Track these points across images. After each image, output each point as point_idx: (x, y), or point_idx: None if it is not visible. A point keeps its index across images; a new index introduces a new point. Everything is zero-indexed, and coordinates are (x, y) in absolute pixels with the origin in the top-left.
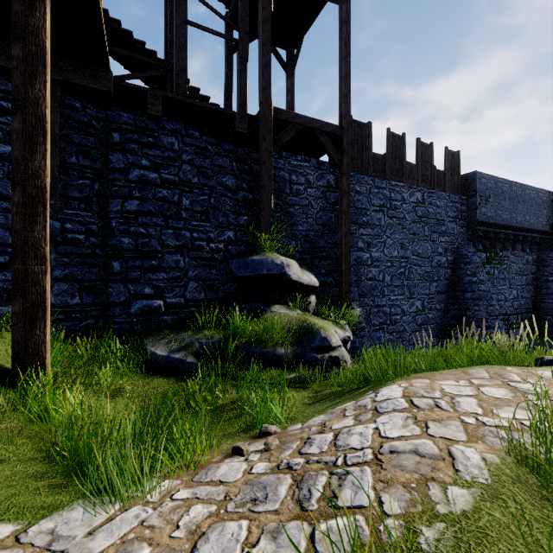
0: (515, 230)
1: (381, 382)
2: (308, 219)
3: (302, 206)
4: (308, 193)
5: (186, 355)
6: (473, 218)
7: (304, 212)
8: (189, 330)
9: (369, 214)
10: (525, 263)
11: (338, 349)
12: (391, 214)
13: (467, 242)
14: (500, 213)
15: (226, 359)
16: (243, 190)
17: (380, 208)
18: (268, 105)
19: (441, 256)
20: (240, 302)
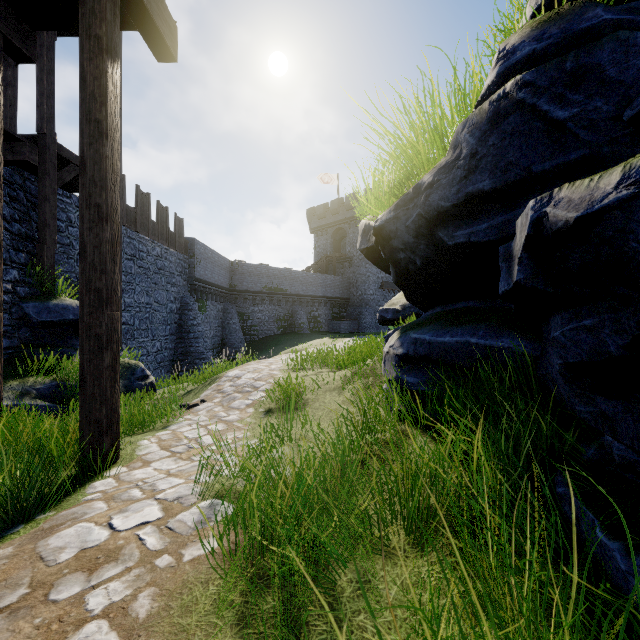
0: (214, 286)
1: (214, 377)
2: (70, 260)
3: (64, 245)
4: (70, 232)
5: (35, 400)
6: (192, 274)
7: (66, 251)
8: (10, 380)
9: (123, 262)
10: (218, 311)
11: (150, 377)
12: (140, 264)
13: (188, 293)
14: (207, 273)
15: (65, 400)
16: (15, 221)
17: (132, 257)
18: (52, 139)
19: (173, 303)
20: (46, 349)
